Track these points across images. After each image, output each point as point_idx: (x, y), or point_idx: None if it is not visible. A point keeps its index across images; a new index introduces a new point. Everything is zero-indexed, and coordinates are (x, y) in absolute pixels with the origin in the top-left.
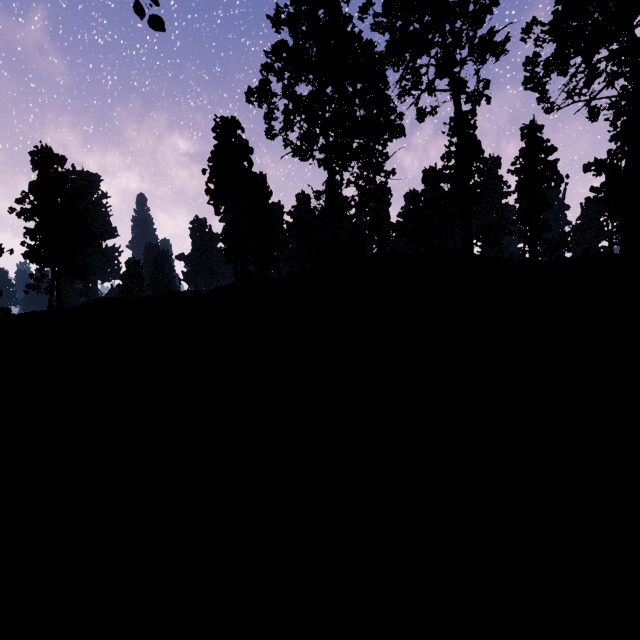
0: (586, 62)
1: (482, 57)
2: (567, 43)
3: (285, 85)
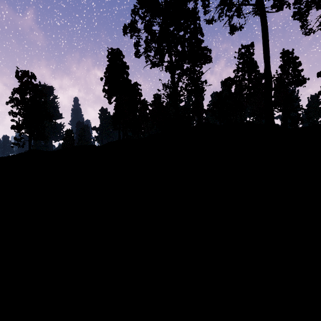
0: None
1: None
2: None
3: (146, 23)
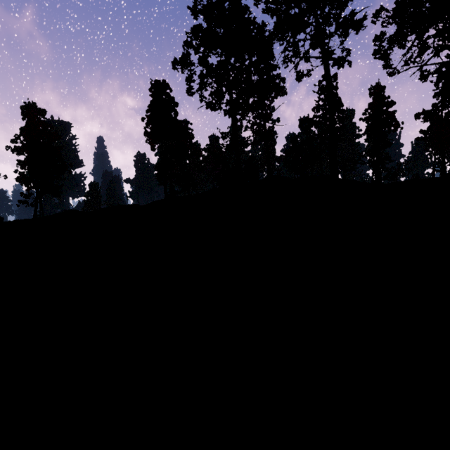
0: (419, 38)
1: (346, 31)
2: (405, 24)
3: (200, 56)
